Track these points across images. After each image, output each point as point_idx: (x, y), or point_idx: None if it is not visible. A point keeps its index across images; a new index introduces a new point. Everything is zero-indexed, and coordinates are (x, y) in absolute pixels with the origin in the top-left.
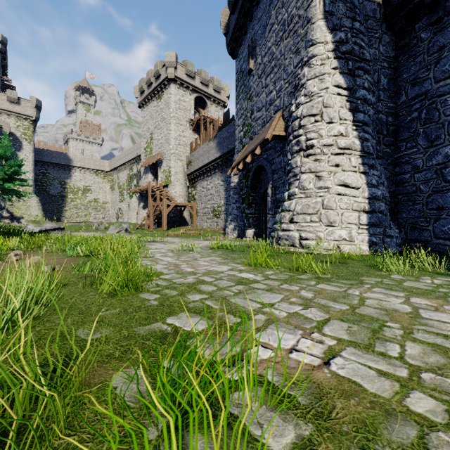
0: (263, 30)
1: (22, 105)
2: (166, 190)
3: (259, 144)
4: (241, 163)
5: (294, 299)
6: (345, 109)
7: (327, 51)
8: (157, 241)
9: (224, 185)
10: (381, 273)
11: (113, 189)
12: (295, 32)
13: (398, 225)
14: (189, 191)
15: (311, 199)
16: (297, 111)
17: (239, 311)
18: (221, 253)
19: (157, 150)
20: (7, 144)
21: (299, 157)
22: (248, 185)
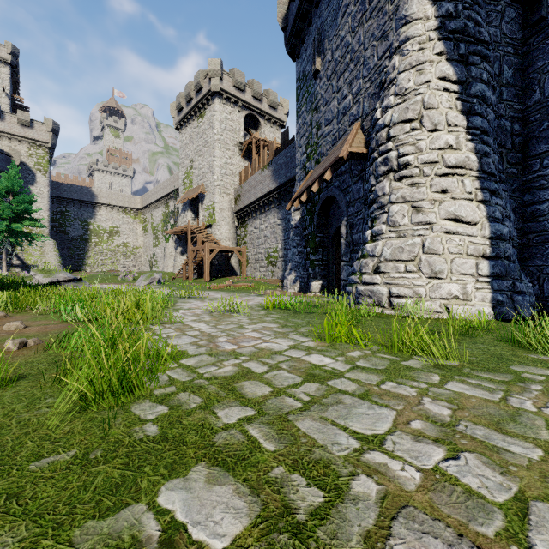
0: (334, 16)
1: (36, 129)
2: (209, 231)
3: (329, 166)
4: (304, 193)
5: (419, 422)
6: (455, 111)
7: (428, 31)
8: (194, 297)
9: (282, 225)
10: (538, 356)
11: (146, 231)
12: (380, 10)
13: (528, 276)
14: (238, 233)
15: (405, 239)
16: (384, 117)
17: (316, 461)
18: (278, 316)
19: (198, 182)
20: (15, 176)
21: (387, 180)
22: (313, 224)
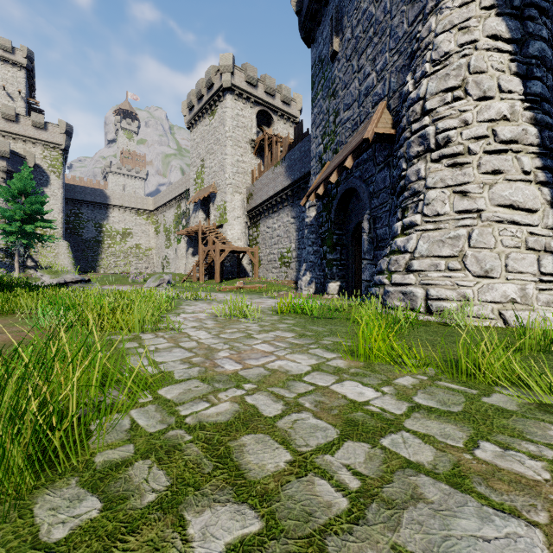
0: None
1: (50, 131)
2: (220, 231)
3: (350, 152)
4: (321, 186)
5: None
6: (509, 74)
7: None
8: (201, 299)
9: (296, 224)
10: None
11: (158, 232)
12: None
13: None
14: (250, 233)
15: (446, 231)
16: (417, 89)
17: None
18: (293, 322)
19: (209, 181)
20: (27, 177)
21: (422, 163)
22: (331, 220)
